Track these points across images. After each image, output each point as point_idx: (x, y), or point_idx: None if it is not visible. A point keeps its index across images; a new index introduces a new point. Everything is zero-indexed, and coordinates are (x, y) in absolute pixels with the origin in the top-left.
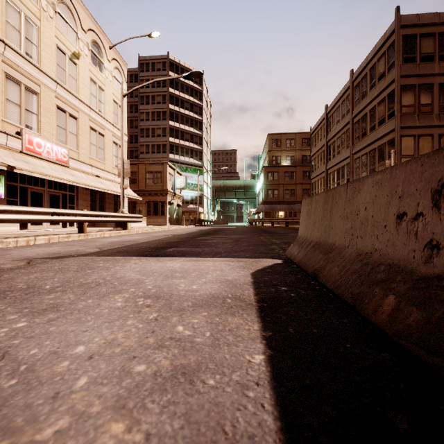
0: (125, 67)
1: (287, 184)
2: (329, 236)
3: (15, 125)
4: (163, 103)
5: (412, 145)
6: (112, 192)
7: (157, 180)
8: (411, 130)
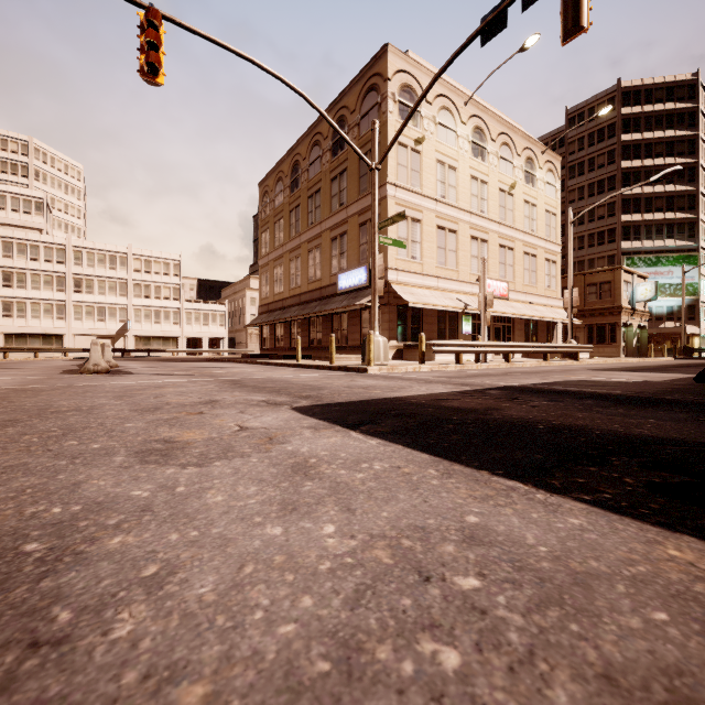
0: (557, 162)
1: None
2: None
3: (475, 274)
4: (609, 164)
5: None
6: (548, 319)
7: (602, 294)
8: None
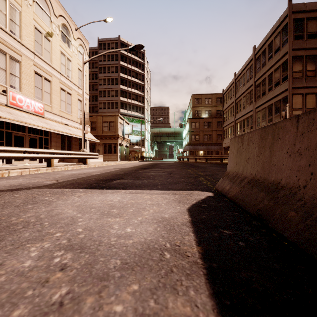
0: (87, 44)
1: (206, 131)
2: (270, 174)
3: (2, 85)
4: (116, 72)
5: (300, 101)
6: (77, 136)
7: (110, 127)
8: (300, 89)
